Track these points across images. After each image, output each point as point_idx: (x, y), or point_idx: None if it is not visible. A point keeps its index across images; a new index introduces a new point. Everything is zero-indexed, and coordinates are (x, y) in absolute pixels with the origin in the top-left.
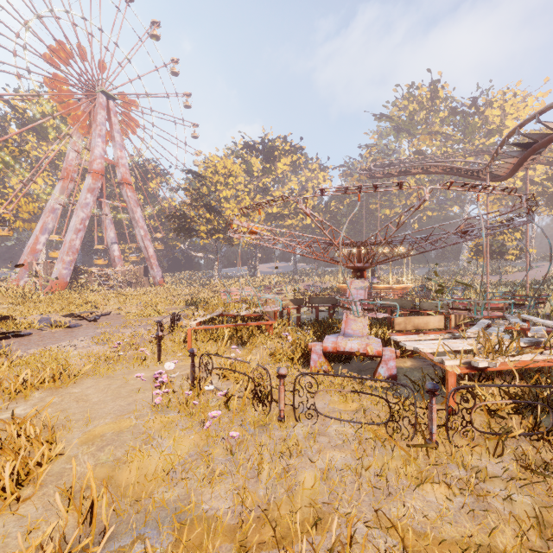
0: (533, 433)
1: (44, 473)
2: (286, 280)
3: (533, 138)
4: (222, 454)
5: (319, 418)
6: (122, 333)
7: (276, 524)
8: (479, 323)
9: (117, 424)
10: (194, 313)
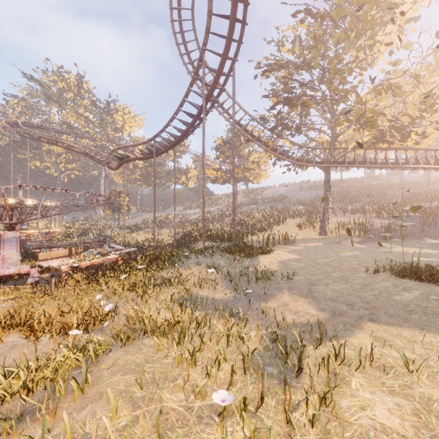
0: (89, 282)
1: None
2: None
3: (123, 157)
4: None
5: None
6: None
7: None
8: (89, 251)
9: None
10: None
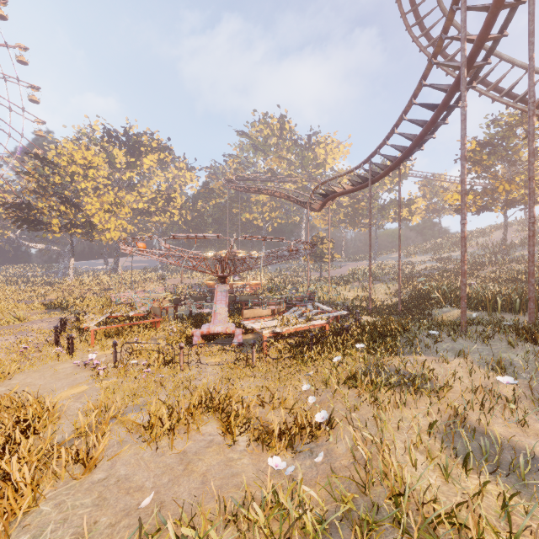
0: (292, 356)
1: (65, 406)
2: (154, 277)
3: (327, 193)
4: (154, 388)
5: (202, 367)
6: (1, 341)
7: (191, 395)
8: (291, 310)
9: (76, 390)
10: (84, 317)
